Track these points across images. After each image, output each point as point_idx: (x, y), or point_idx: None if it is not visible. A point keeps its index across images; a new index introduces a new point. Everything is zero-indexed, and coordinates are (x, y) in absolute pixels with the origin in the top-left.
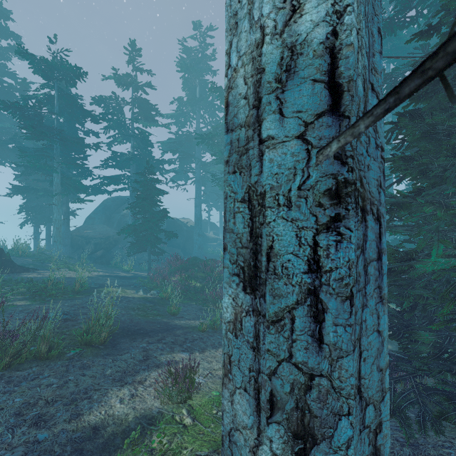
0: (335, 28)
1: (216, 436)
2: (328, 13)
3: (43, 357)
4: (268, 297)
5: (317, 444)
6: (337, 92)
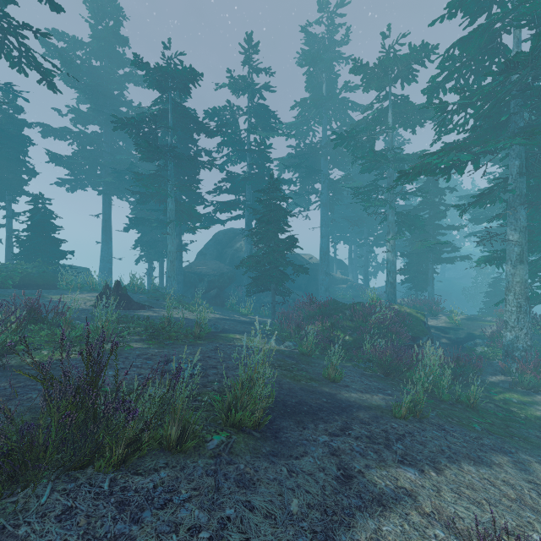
0: None
1: None
2: None
3: (173, 447)
4: None
5: None
6: None
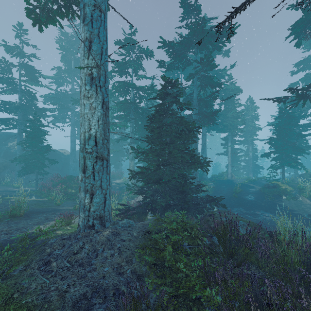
0: (96, 134)
1: None
2: (95, 131)
3: None
4: (86, 173)
5: (94, 195)
6: (96, 143)
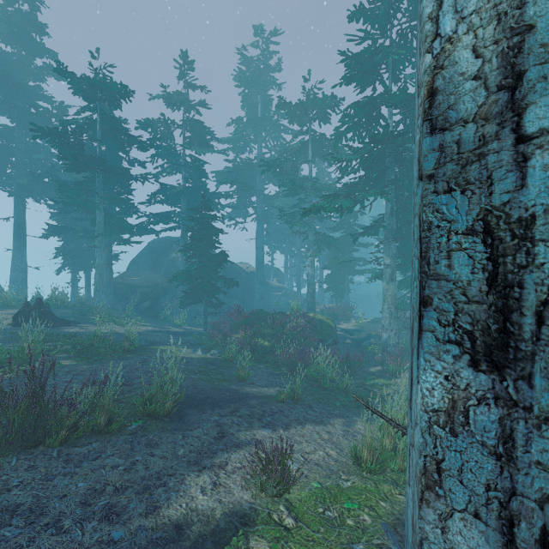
0: None
1: (331, 545)
2: None
3: (102, 430)
4: (538, 380)
5: None
6: None
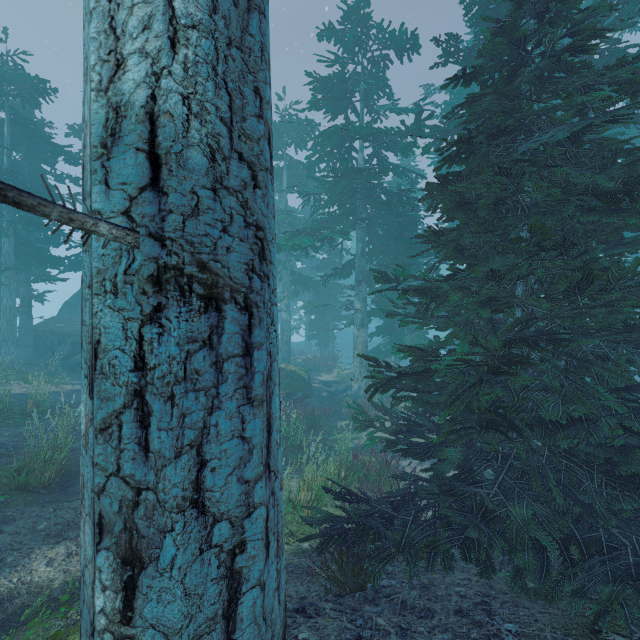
0: (154, 92)
1: None
2: (148, 74)
3: None
4: (96, 401)
5: (145, 568)
6: (157, 165)
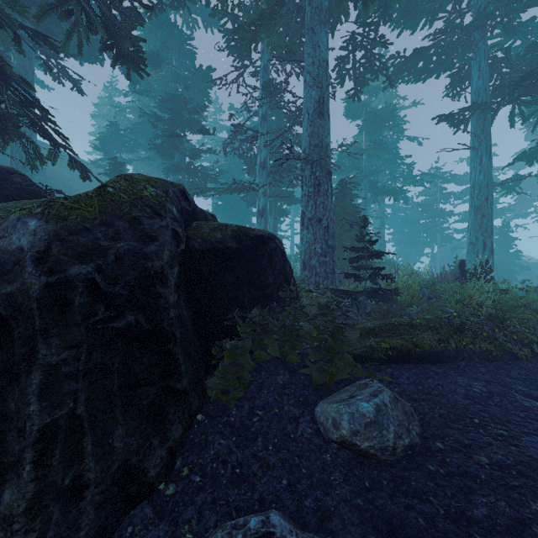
0: None
1: None
2: None
3: None
4: None
5: None
6: None
